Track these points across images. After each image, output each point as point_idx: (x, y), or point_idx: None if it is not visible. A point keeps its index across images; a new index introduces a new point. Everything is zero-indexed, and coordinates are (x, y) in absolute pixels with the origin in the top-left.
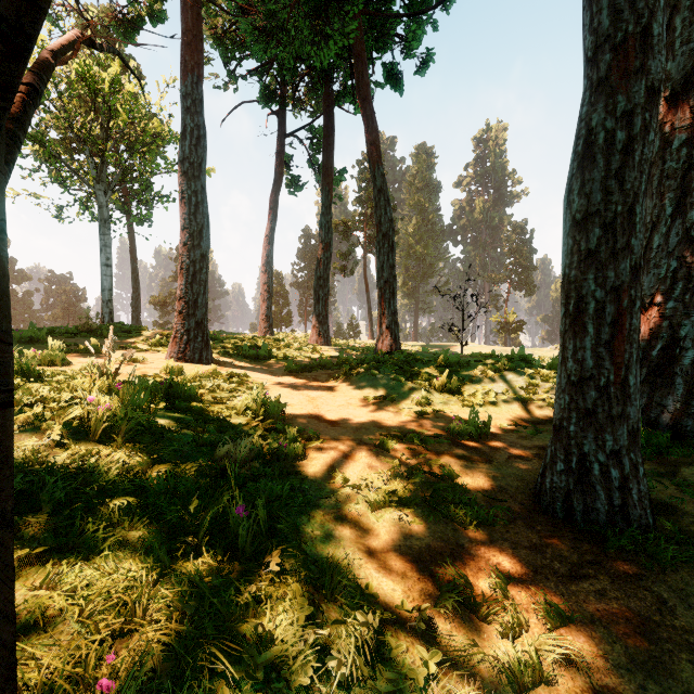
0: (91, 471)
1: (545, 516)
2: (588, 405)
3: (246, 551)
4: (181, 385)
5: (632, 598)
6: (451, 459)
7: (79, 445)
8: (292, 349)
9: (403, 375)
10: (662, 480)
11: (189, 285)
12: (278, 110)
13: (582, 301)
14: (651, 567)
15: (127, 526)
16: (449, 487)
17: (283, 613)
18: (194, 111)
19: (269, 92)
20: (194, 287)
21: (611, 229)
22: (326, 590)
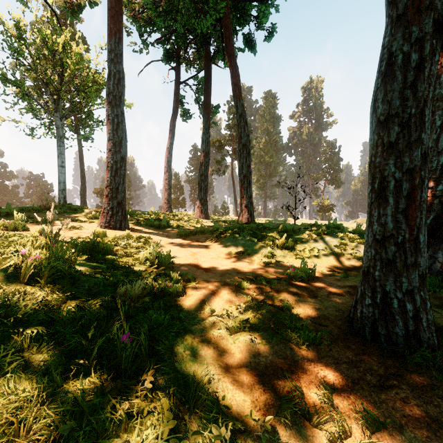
0: (16, 306)
1: (358, 338)
2: (389, 256)
3: (128, 370)
4: (101, 243)
5: (429, 404)
6: (288, 295)
7: (11, 286)
8: (183, 221)
9: (256, 238)
10: (438, 310)
11: (112, 178)
12: (175, 66)
13: (385, 180)
14: (440, 379)
15: (35, 350)
16: (287, 316)
17: (151, 426)
18: (116, 61)
19: (169, 54)
20: (116, 179)
21: (406, 126)
22: (190, 403)
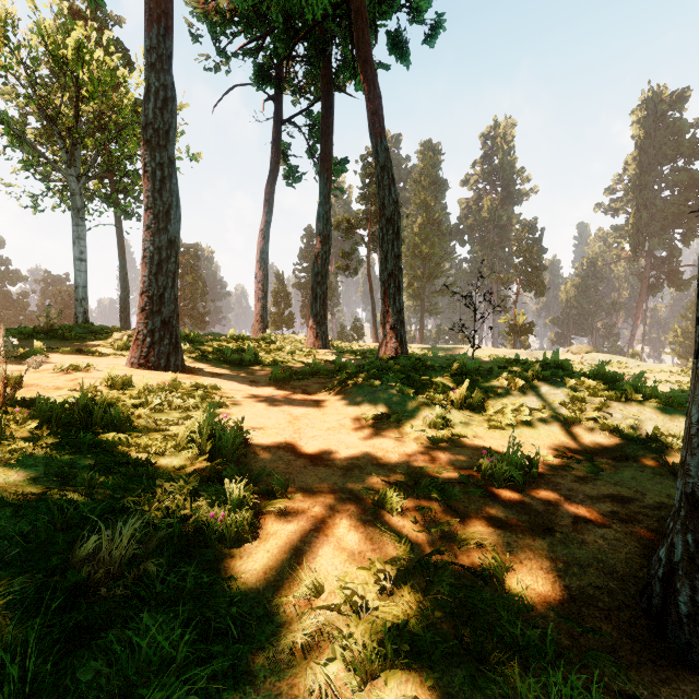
0: None
1: (690, 676)
2: None
3: None
4: (97, 407)
5: None
6: (490, 528)
7: None
8: (283, 353)
9: (412, 386)
10: None
11: (153, 277)
12: (274, 94)
13: None
14: None
15: None
16: (499, 601)
17: None
18: (160, 68)
19: (263, 72)
20: (160, 279)
21: None
22: None
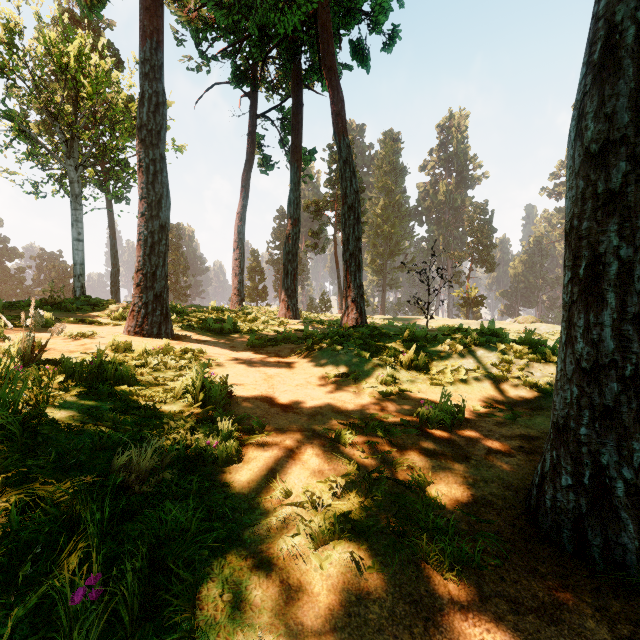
0: None
1: (548, 548)
2: (607, 400)
3: None
4: (110, 365)
5: None
6: (421, 456)
7: None
8: (258, 323)
9: (368, 351)
10: None
11: (147, 257)
12: (250, 91)
13: (599, 262)
14: None
15: None
16: (419, 502)
17: None
18: (153, 77)
19: (240, 73)
20: (152, 259)
21: None
22: None
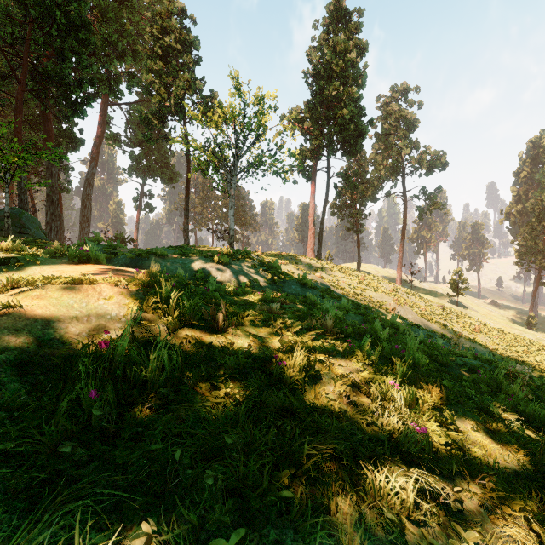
0: None
1: None
2: None
3: None
4: None
5: None
6: None
7: None
8: None
9: None
10: None
11: None
12: None
13: None
14: None
15: None
16: None
17: None
18: None
19: None
20: None
21: (61, 239)
22: None
